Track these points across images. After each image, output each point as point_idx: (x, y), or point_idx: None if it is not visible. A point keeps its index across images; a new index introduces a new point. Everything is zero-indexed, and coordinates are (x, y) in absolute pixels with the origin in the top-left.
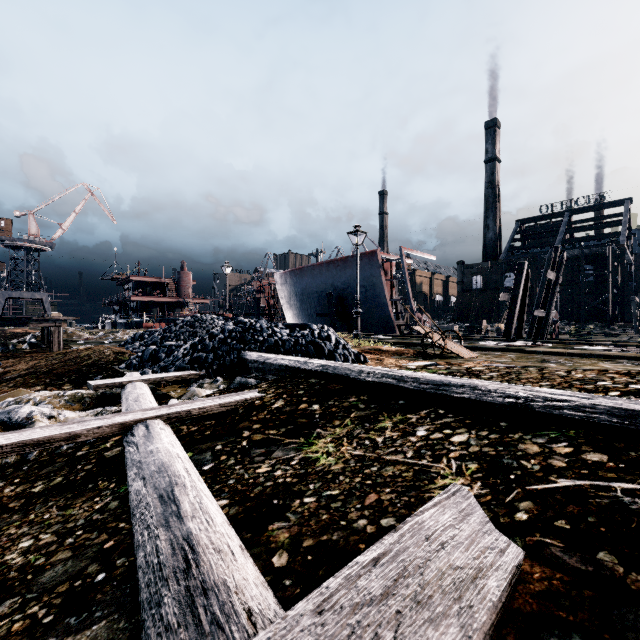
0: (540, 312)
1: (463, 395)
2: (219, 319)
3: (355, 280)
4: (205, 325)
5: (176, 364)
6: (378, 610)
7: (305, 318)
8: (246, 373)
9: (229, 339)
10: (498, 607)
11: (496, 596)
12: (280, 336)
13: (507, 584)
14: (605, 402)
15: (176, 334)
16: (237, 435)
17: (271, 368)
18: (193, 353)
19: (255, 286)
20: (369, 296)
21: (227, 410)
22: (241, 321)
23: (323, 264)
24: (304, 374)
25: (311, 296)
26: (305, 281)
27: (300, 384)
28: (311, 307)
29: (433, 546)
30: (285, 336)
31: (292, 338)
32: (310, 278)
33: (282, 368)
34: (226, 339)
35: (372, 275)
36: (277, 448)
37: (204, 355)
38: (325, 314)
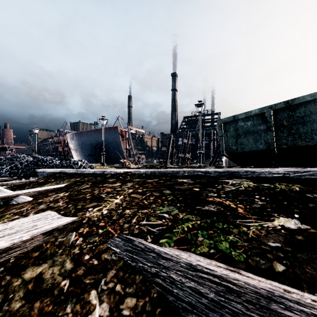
0: (181, 155)
1: (86, 172)
2: (28, 157)
3: (108, 139)
4: (19, 159)
5: (1, 175)
6: (35, 189)
7: (84, 157)
8: (37, 177)
9: (30, 164)
10: (52, 188)
11: (53, 188)
12: (55, 163)
13: (56, 187)
14: (103, 170)
15: (1, 164)
16: (24, 187)
17: (46, 173)
18: (11, 170)
19: (55, 140)
20: (115, 147)
21: (22, 184)
22: (37, 157)
23: (92, 131)
24: (56, 173)
25: (87, 146)
26: (83, 138)
27: (52, 176)
28: (87, 151)
29: (50, 187)
30: (57, 163)
31: (60, 164)
32: (86, 137)
33: (49, 173)
34: (28, 164)
35: (116, 137)
36: (35, 187)
37: (16, 171)
38: (93, 155)
